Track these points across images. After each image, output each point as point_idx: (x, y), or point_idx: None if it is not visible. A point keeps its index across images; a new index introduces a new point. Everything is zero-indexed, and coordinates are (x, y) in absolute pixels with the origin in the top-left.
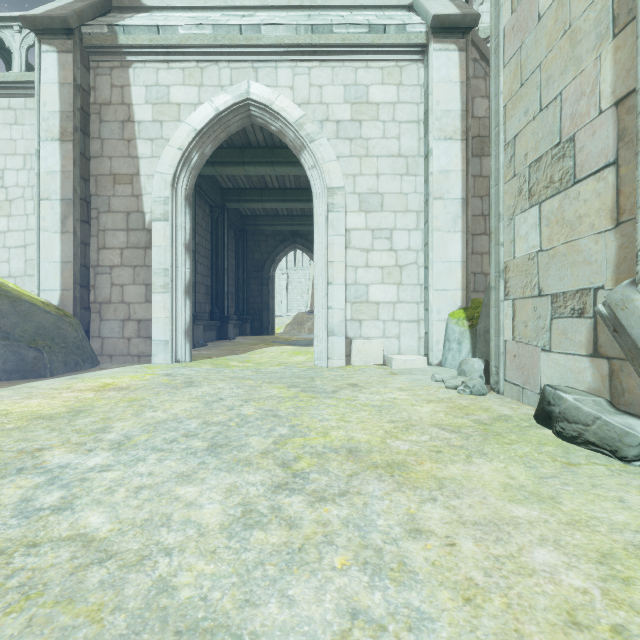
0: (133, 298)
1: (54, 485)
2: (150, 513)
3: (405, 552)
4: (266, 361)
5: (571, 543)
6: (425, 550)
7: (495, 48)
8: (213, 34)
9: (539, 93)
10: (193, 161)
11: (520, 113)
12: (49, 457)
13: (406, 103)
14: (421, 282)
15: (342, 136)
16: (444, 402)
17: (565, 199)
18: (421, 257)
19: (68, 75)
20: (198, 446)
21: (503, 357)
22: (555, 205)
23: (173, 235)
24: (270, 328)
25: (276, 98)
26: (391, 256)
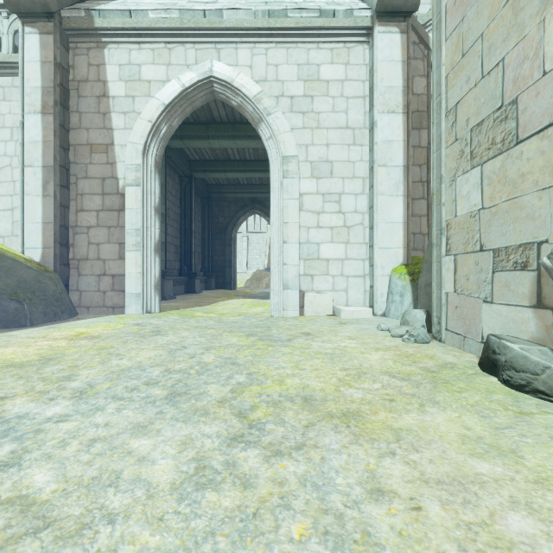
0: (108, 255)
1: (7, 437)
2: (99, 470)
3: (368, 518)
4: (228, 312)
5: (545, 506)
6: (389, 516)
7: (437, 24)
8: (180, 18)
9: (481, 61)
10: (162, 132)
11: (462, 81)
12: (10, 406)
13: (353, 80)
14: (366, 241)
15: (296, 110)
16: (391, 350)
17: (507, 159)
18: (366, 219)
19: (49, 54)
20: (157, 394)
21: (445, 308)
22: (497, 165)
23: (144, 199)
24: (232, 283)
25: (236, 76)
26: (340, 218)
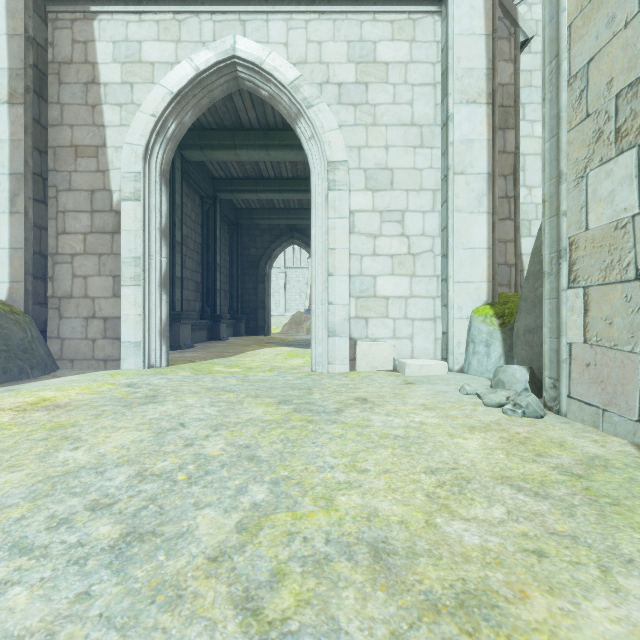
0: (98, 292)
1: None
2: None
3: None
4: (257, 365)
5: None
6: None
7: None
8: None
9: None
10: (170, 131)
11: (598, 26)
12: None
13: (420, 63)
14: (438, 273)
15: (345, 101)
16: (493, 430)
17: None
18: (438, 244)
19: (18, 25)
20: (100, 537)
21: (566, 366)
22: None
23: (145, 217)
24: (266, 328)
25: (267, 56)
26: (403, 243)
